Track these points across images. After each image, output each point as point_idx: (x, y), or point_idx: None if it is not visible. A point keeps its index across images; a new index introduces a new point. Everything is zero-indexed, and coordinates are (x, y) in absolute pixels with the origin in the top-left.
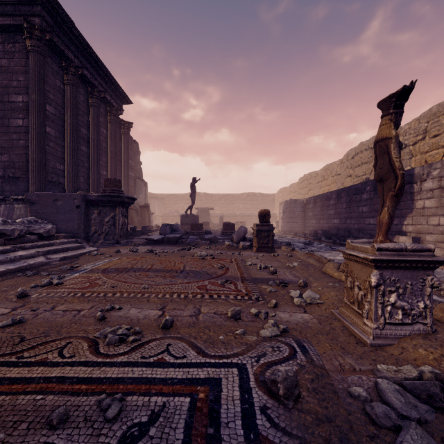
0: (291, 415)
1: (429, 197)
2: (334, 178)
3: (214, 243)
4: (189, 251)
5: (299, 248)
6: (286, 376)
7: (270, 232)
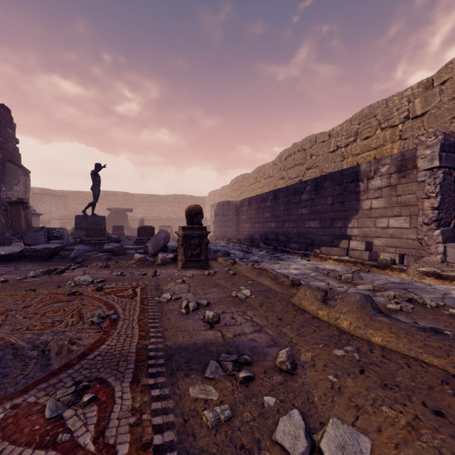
0: None
1: (377, 196)
2: (266, 180)
3: (118, 256)
4: (59, 275)
5: (238, 258)
6: None
7: (202, 238)
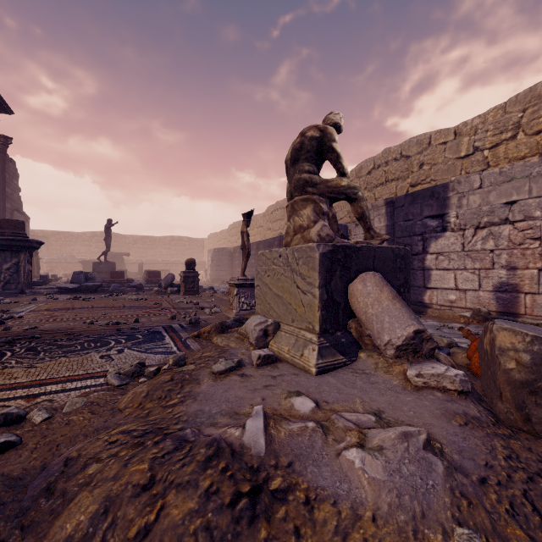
0: (196, 326)
1: None
2: (258, 229)
3: (140, 290)
4: (117, 297)
5: (221, 292)
6: (195, 318)
7: (195, 278)
